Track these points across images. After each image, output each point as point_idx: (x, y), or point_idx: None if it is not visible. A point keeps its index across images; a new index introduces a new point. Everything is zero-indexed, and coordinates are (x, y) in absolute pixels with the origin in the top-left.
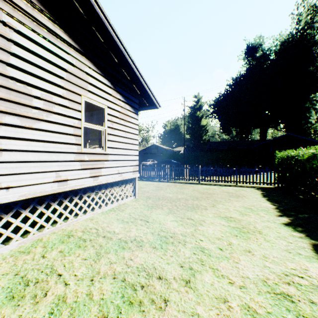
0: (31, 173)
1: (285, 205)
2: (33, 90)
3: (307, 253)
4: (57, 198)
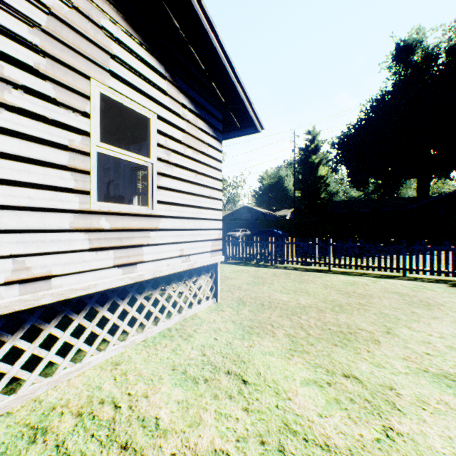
0: None
1: None
2: None
3: None
4: (22, 322)
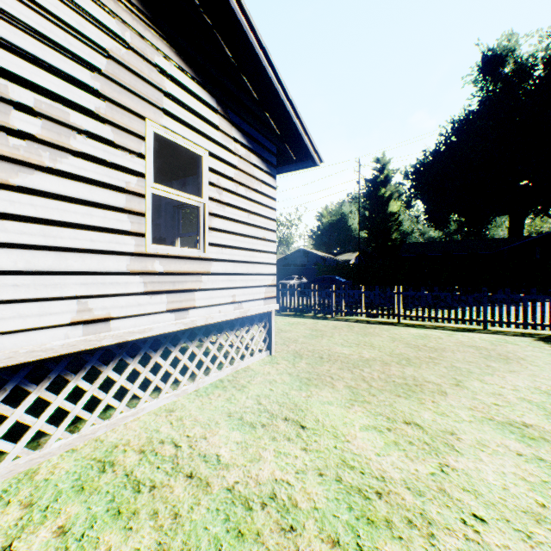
0: (5, 302)
1: None
2: (10, 87)
3: None
4: (83, 363)
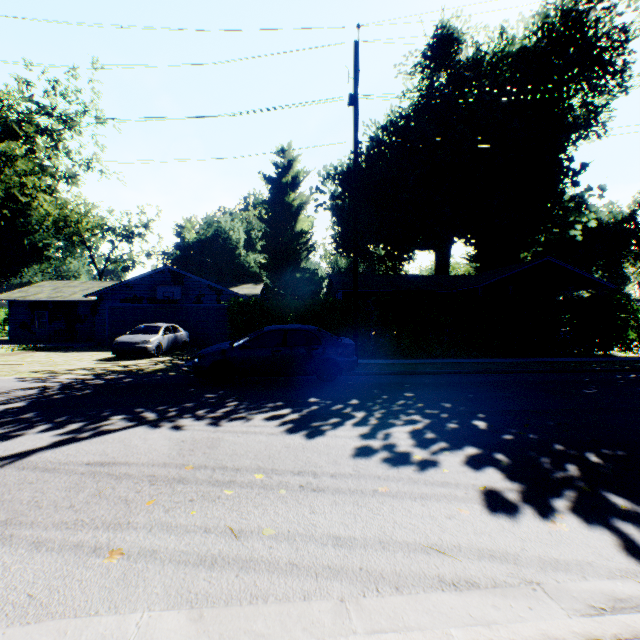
0: None
1: None
2: None
3: None
4: None
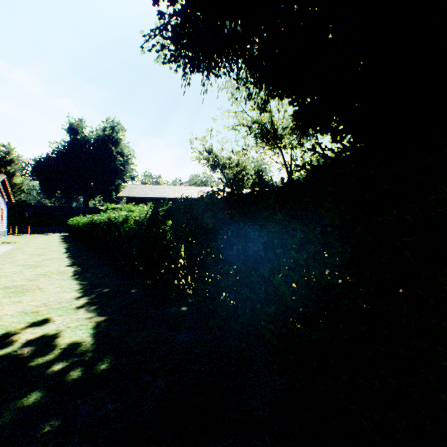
0: None
1: (65, 235)
2: None
3: (60, 237)
4: None
